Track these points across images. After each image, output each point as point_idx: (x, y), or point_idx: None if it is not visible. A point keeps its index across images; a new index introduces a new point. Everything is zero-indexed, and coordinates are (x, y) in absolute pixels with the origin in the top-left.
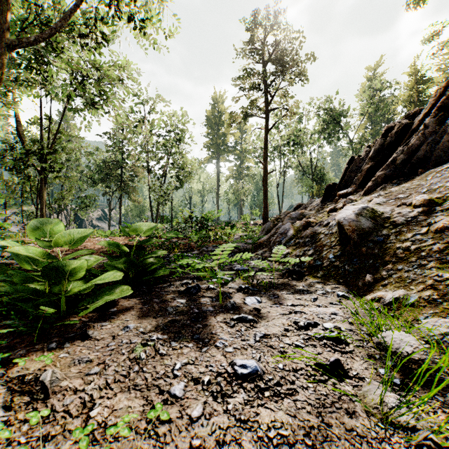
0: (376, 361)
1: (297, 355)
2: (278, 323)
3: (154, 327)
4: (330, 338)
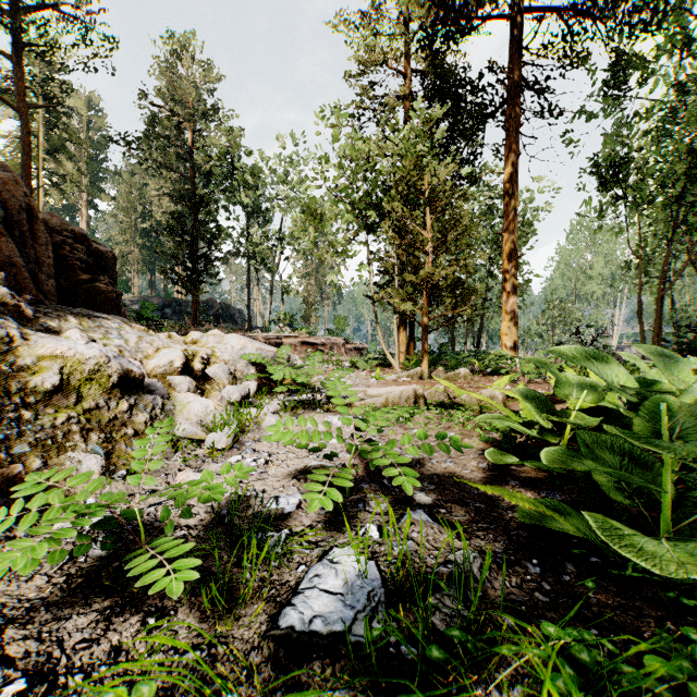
0: (242, 448)
1: (294, 449)
2: (283, 467)
3: (421, 461)
4: (255, 451)
